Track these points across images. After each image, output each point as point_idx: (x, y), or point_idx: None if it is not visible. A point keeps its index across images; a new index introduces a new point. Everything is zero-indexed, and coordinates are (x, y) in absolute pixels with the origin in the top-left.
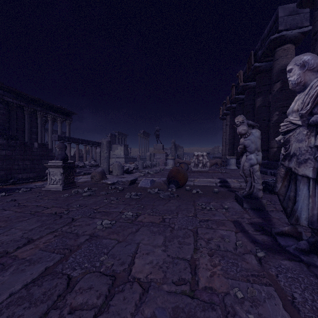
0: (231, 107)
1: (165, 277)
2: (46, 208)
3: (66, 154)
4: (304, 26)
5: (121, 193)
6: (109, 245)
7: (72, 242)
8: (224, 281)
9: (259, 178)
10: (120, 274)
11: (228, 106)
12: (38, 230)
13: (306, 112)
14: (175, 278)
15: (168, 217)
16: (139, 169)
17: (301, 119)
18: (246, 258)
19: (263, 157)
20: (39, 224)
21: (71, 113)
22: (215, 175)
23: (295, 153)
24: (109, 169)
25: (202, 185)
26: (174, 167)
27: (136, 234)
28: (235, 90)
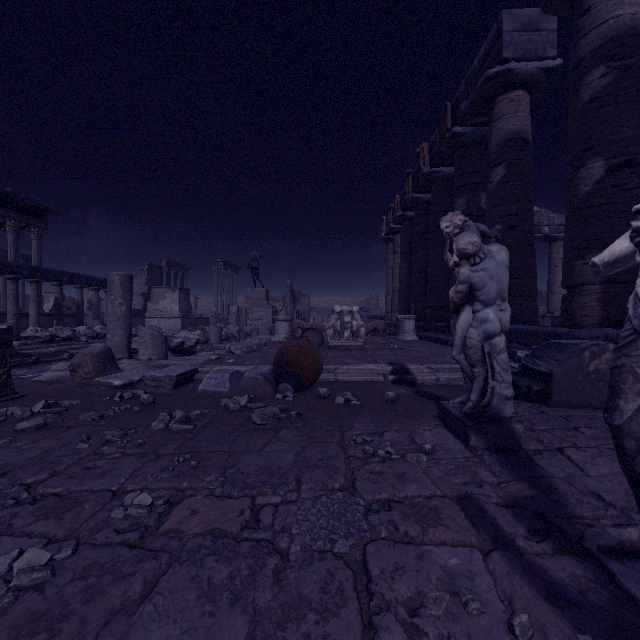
0: (405, 217)
1: None
2: None
3: None
4: (548, 57)
5: (145, 414)
6: None
7: None
8: None
9: (507, 368)
10: None
11: (399, 215)
12: None
13: None
14: None
15: (269, 503)
16: (211, 343)
17: None
18: None
19: None
20: None
21: (44, 211)
22: (380, 355)
23: None
24: (130, 346)
25: (356, 381)
26: (289, 340)
27: (139, 619)
28: (413, 182)
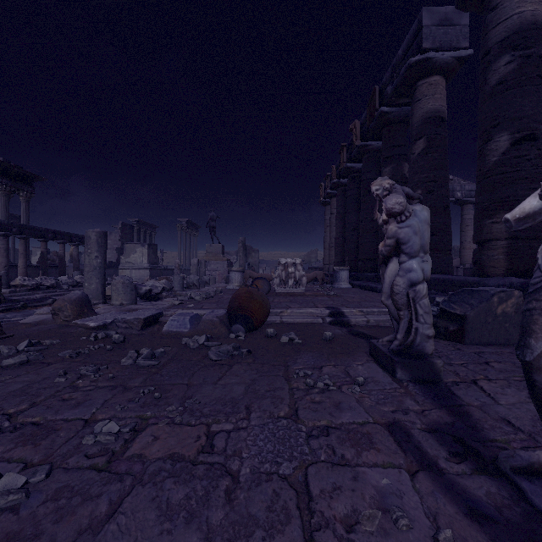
0: (340, 184)
1: None
2: None
3: None
4: (461, 48)
5: (116, 352)
6: None
7: None
8: None
9: (428, 311)
10: None
11: (335, 182)
12: None
13: None
14: None
15: (223, 430)
16: (175, 290)
17: None
18: None
19: None
20: None
21: (31, 177)
22: (319, 300)
23: None
24: (104, 293)
25: (299, 322)
26: (241, 288)
27: (103, 538)
28: (347, 154)
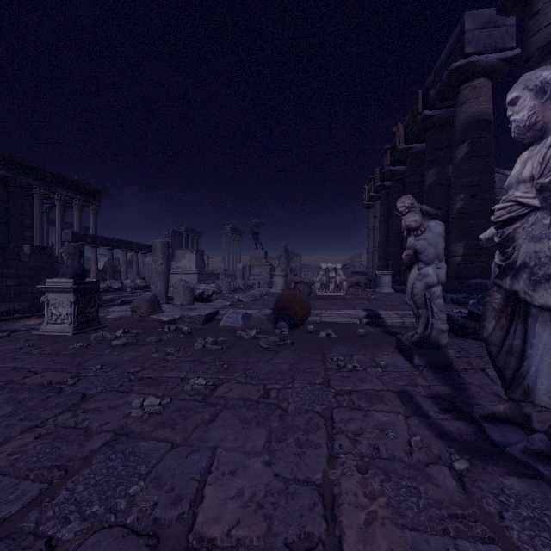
0: (383, 187)
1: (270, 531)
2: (32, 373)
3: (81, 266)
4: (507, 48)
5: (187, 339)
6: (151, 455)
7: (72, 451)
8: (397, 535)
9: (442, 309)
10: (171, 528)
11: (378, 185)
12: (2, 424)
13: (550, 181)
14: (291, 532)
15: (275, 388)
16: (223, 293)
17: (539, 195)
18: (433, 474)
19: None
20: (10, 410)
21: (98, 192)
22: (358, 303)
23: (526, 262)
24: (167, 294)
25: (337, 322)
26: (285, 290)
27: (212, 427)
28: (390, 157)
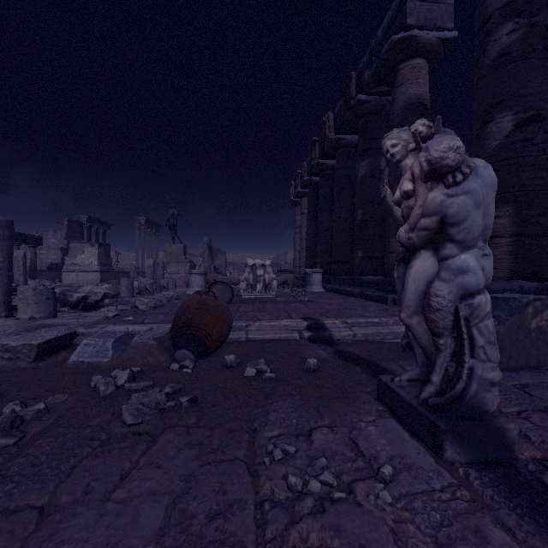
0: (311, 182)
1: None
2: None
3: None
4: (446, 28)
5: None
6: None
7: None
8: None
9: (494, 340)
10: None
11: (306, 179)
12: None
13: None
14: None
15: None
16: (122, 296)
17: None
18: None
19: (370, 270)
20: None
21: None
22: (293, 308)
23: None
24: (9, 303)
25: (269, 340)
26: (192, 296)
27: None
28: (319, 149)
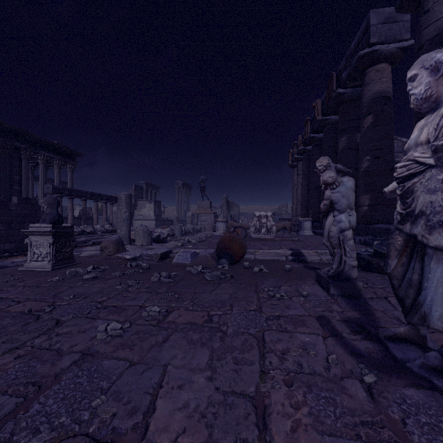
0: (305, 150)
1: (211, 438)
2: (16, 302)
3: (59, 213)
4: (404, 39)
5: (145, 274)
6: (112, 372)
7: (46, 369)
8: (317, 441)
9: (353, 249)
10: (127, 436)
11: (301, 149)
12: None
13: None
14: (228, 439)
15: (217, 314)
16: (176, 236)
17: (434, 155)
18: (347, 386)
19: None
20: None
21: (74, 154)
22: (285, 244)
23: (423, 211)
24: (130, 237)
25: (267, 259)
26: (226, 234)
27: (164, 348)
28: (310, 126)
